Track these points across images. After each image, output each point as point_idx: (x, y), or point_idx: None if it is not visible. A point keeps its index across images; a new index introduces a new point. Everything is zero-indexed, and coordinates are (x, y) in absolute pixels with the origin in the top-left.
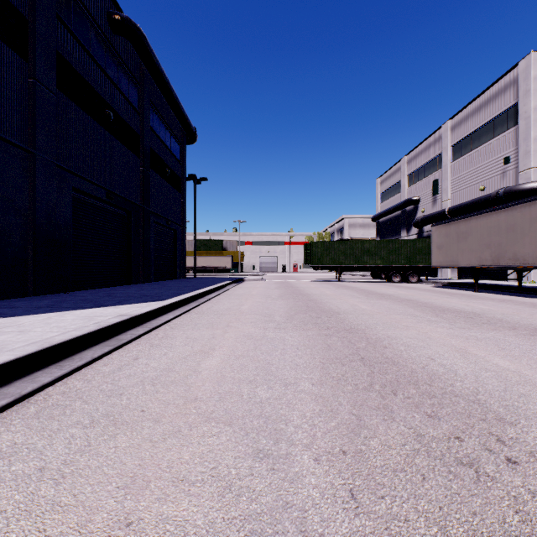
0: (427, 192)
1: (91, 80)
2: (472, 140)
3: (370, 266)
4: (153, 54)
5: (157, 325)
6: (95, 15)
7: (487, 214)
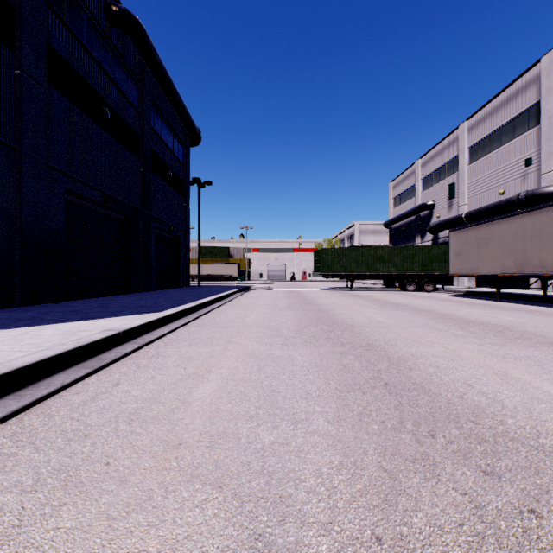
0: (442, 196)
1: (85, 74)
2: (491, 141)
3: (383, 274)
4: (154, 49)
5: (149, 340)
6: (90, 5)
7: (511, 218)
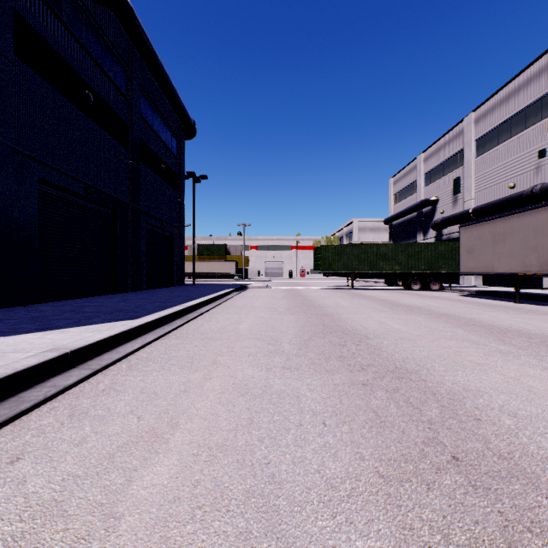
0: (446, 192)
1: (63, 52)
2: (500, 133)
3: (386, 272)
4: (143, 31)
5: (107, 362)
6: None
7: (533, 211)
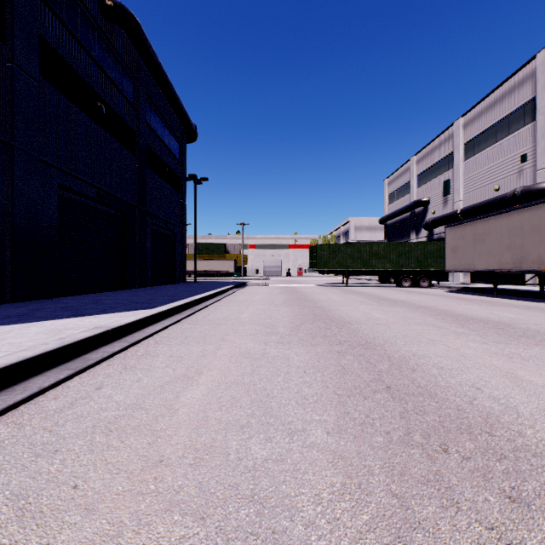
0: (437, 193)
1: (79, 69)
2: (486, 138)
3: (379, 270)
4: (149, 45)
5: (139, 338)
6: None
7: (508, 214)
